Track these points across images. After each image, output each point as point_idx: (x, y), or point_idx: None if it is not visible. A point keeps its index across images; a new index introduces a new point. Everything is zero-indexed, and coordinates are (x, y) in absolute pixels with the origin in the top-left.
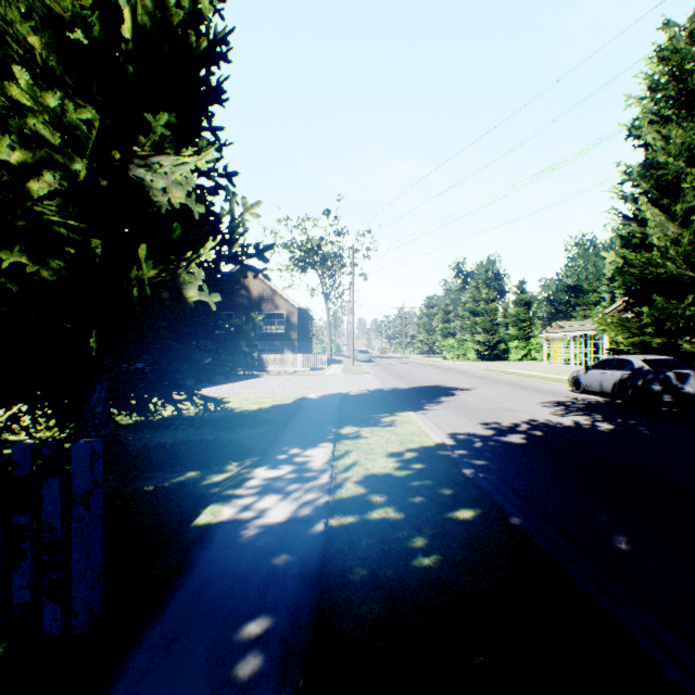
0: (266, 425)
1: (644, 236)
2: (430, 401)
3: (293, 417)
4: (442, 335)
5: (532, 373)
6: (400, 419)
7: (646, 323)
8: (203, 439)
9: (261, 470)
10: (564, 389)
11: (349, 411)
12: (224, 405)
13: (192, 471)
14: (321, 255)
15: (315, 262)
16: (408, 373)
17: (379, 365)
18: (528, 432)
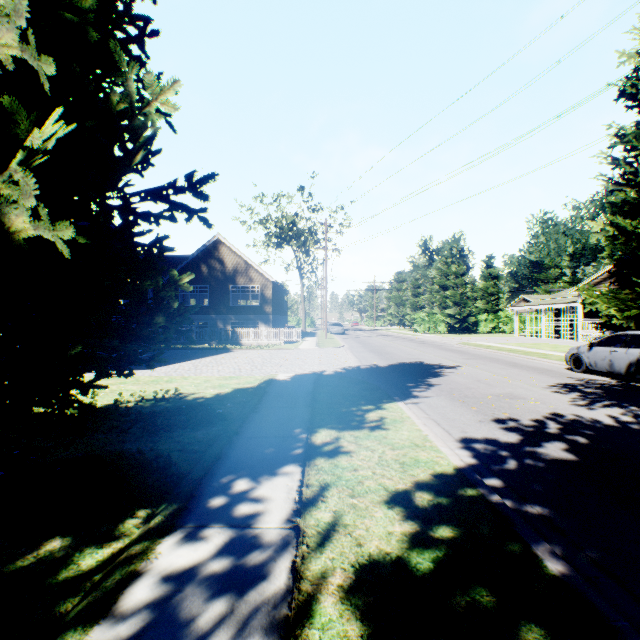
0: (217, 423)
1: (639, 201)
2: (417, 383)
3: (253, 411)
4: (412, 308)
5: (511, 346)
6: (389, 415)
7: (636, 295)
8: (119, 453)
9: (168, 547)
10: (558, 366)
11: (323, 400)
12: (176, 390)
13: (59, 537)
14: (296, 231)
15: (290, 238)
16: (383, 346)
17: (352, 338)
18: (567, 438)
